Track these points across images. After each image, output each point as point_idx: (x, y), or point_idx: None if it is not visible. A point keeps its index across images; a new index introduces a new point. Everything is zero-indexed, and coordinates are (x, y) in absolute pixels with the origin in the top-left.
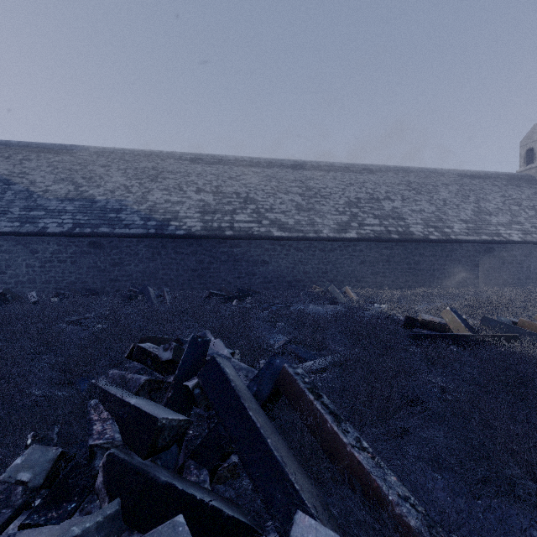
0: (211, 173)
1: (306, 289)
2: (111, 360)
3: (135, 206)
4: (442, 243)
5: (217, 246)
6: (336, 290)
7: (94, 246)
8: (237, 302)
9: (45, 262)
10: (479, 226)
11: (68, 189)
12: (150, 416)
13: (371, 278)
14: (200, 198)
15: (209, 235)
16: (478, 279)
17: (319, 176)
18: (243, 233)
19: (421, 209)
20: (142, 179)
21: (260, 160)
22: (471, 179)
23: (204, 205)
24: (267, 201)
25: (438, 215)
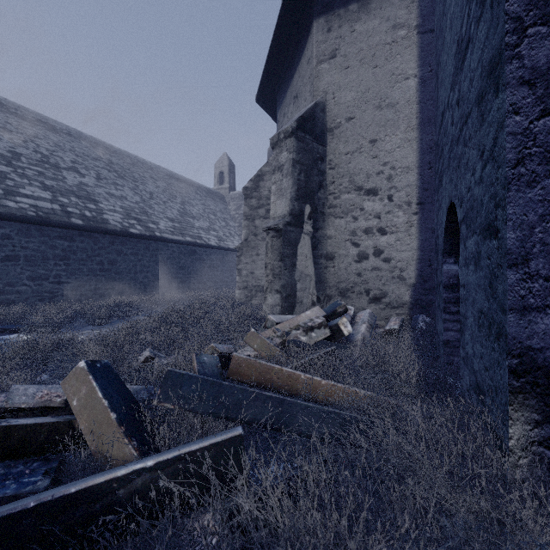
0: None
1: None
2: None
3: None
4: (146, 240)
5: None
6: None
7: None
8: None
9: None
10: (184, 227)
11: None
12: None
13: (30, 285)
14: None
15: None
16: (183, 283)
17: None
18: None
19: (123, 195)
20: None
21: None
22: (179, 182)
23: None
24: None
25: (143, 207)
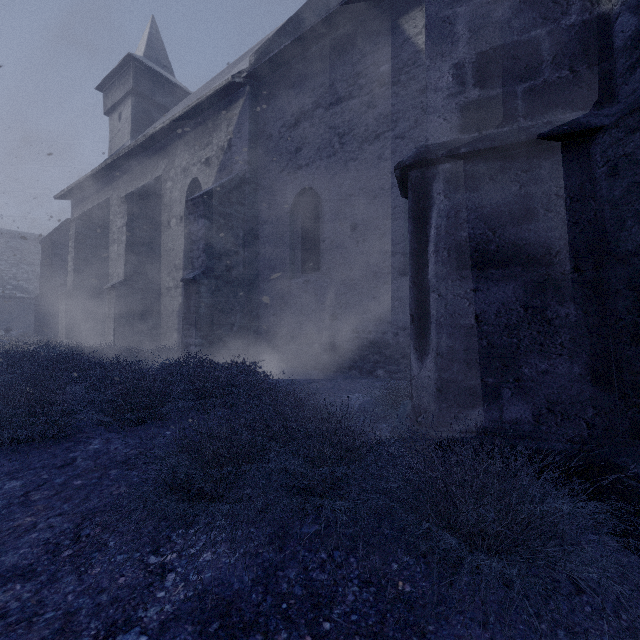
0: None
1: None
2: None
3: None
4: None
5: None
6: None
7: None
8: None
9: None
10: None
11: None
12: None
13: None
14: None
15: None
16: None
17: None
18: None
19: None
20: None
21: (2, 231)
22: None
23: None
24: (11, 271)
25: None
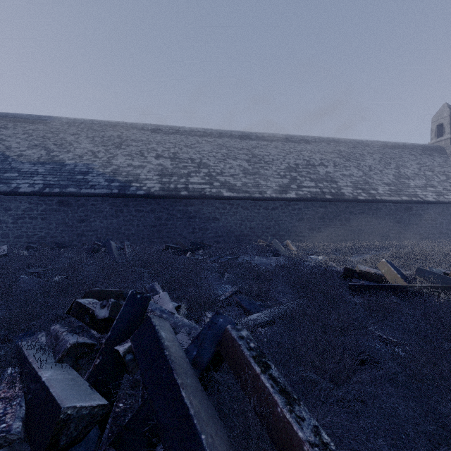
0: (169, 141)
1: (252, 242)
2: (54, 314)
3: (101, 169)
4: (369, 203)
5: (174, 204)
6: (278, 244)
7: (62, 204)
8: (190, 254)
9: (18, 218)
10: (400, 189)
11: (40, 153)
12: (54, 403)
13: (308, 233)
14: (159, 163)
15: (166, 195)
16: (399, 234)
17: (263, 145)
18: (197, 193)
19: (350, 173)
20: (107, 146)
21: (212, 131)
22: (392, 149)
23: (162, 169)
24: (218, 166)
25: (365, 179)
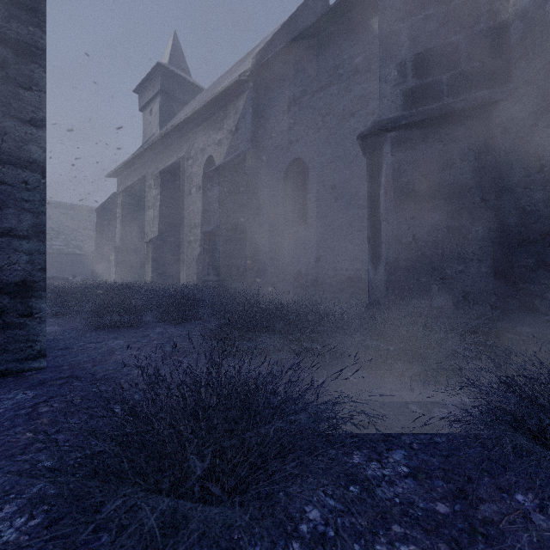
0: None
1: None
2: None
3: None
4: None
5: None
6: None
7: None
8: None
9: None
10: None
11: None
12: None
13: None
14: None
15: None
16: None
17: None
18: (59, 251)
19: None
20: None
21: (66, 204)
22: None
23: None
24: (72, 234)
25: None
